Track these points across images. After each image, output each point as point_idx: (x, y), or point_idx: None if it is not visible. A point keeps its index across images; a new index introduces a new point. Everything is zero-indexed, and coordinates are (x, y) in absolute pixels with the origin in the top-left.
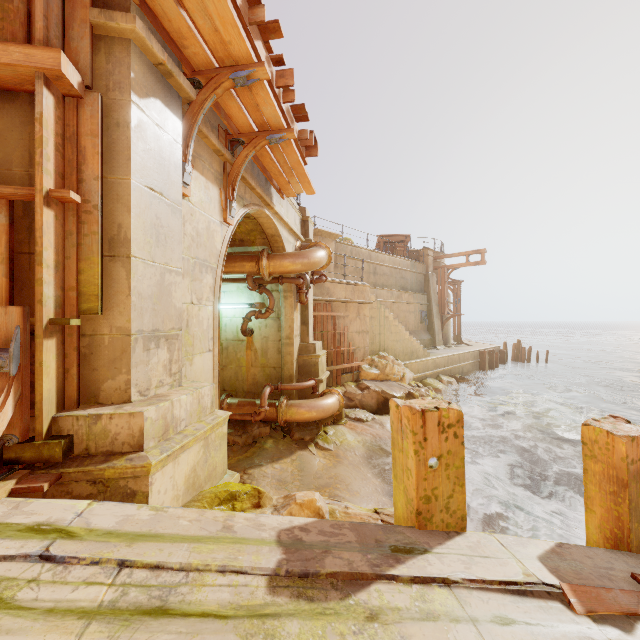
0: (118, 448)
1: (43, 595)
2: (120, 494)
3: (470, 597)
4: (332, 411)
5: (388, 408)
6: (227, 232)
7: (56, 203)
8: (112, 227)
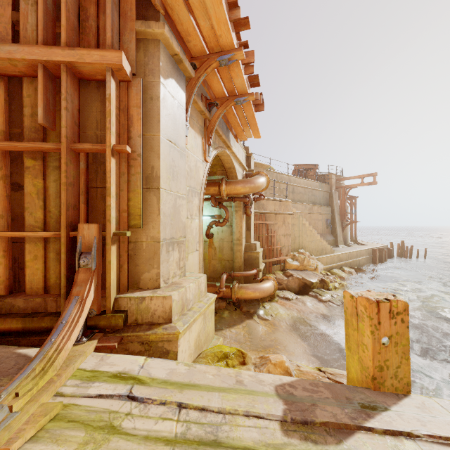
0: (156, 320)
1: (138, 425)
2: (159, 352)
3: (433, 449)
4: (270, 292)
5: (307, 290)
6: (206, 167)
7: (116, 154)
8: (148, 168)
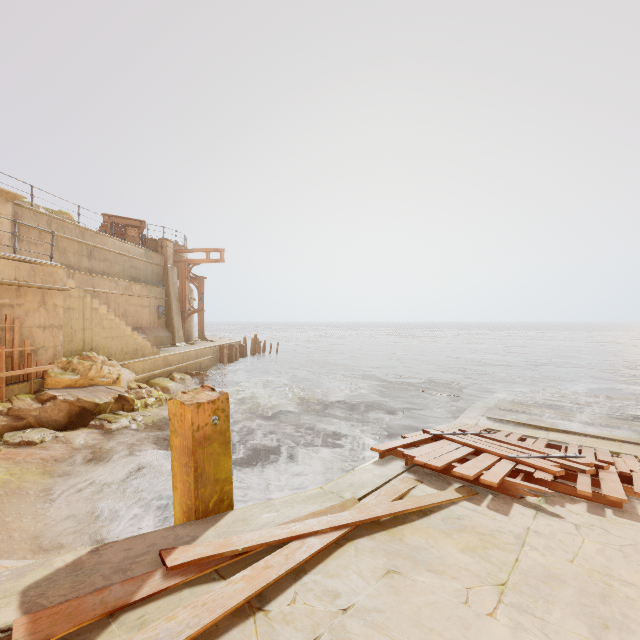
0: None
1: None
2: None
3: None
4: None
5: (86, 419)
6: None
7: None
8: None
